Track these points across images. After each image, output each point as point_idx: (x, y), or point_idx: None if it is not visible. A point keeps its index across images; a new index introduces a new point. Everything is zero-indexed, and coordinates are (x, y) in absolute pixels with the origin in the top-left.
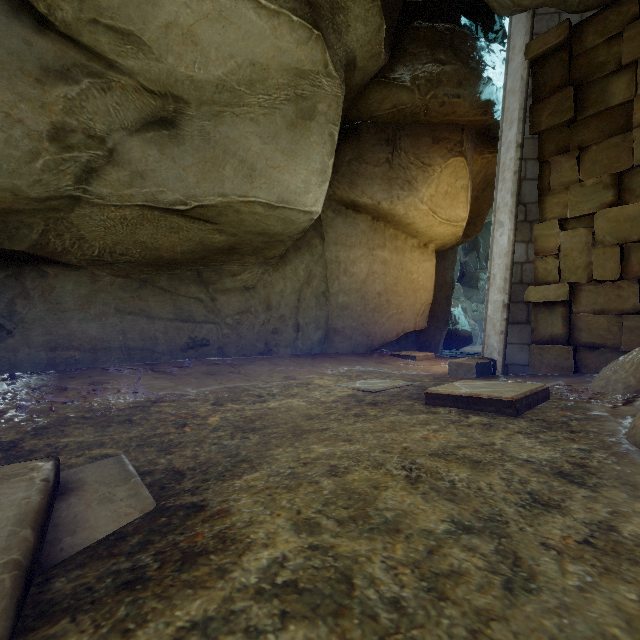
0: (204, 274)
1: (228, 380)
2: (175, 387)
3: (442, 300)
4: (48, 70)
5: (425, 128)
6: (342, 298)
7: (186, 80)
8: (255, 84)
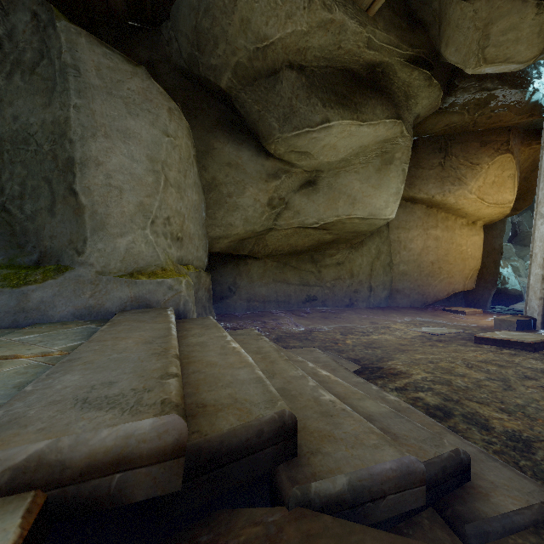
0: (314, 256)
1: (338, 322)
2: (313, 324)
3: (490, 264)
4: (269, 175)
5: (473, 135)
6: (402, 267)
7: (325, 163)
8: (359, 153)
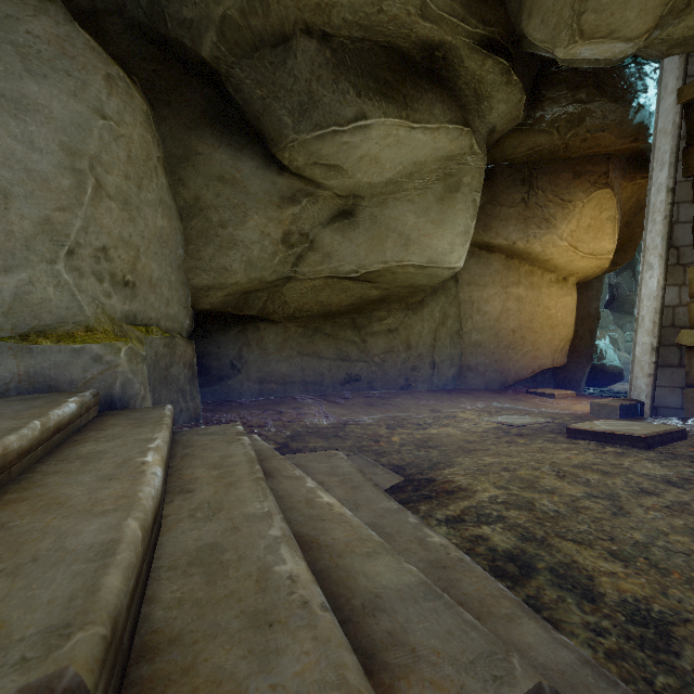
0: (357, 320)
1: (386, 410)
2: (351, 414)
3: (584, 334)
4: (284, 198)
5: (564, 163)
6: (475, 336)
7: (366, 185)
8: (413, 174)
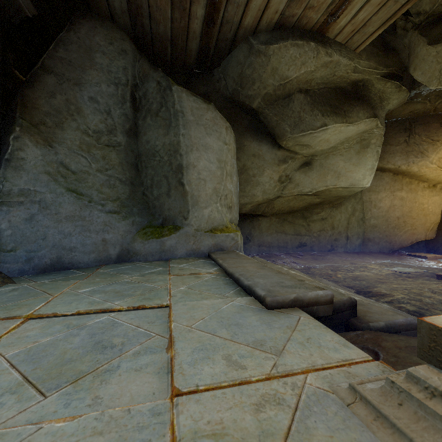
0: (304, 214)
1: (326, 262)
2: (308, 263)
3: None
4: (280, 161)
5: (434, 117)
6: (373, 221)
7: (319, 150)
8: (343, 142)
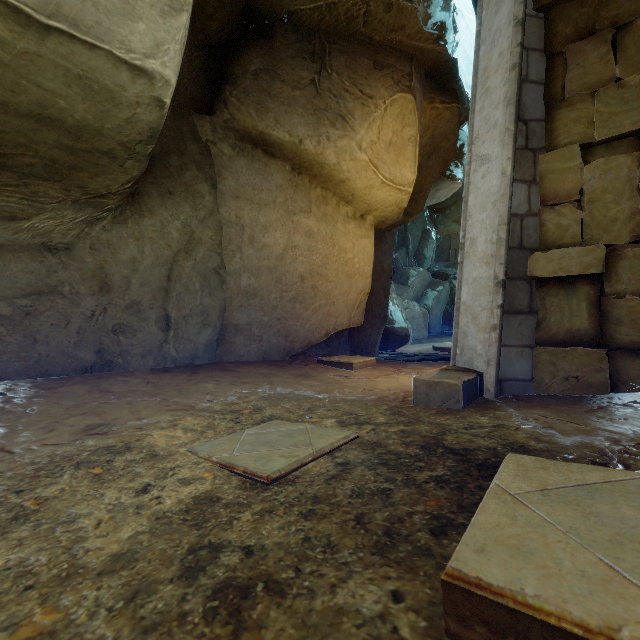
0: None
1: None
2: None
3: (379, 291)
4: None
5: (364, 46)
6: (247, 280)
7: None
8: None
